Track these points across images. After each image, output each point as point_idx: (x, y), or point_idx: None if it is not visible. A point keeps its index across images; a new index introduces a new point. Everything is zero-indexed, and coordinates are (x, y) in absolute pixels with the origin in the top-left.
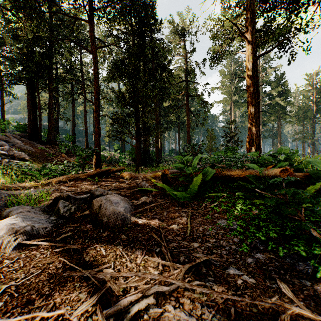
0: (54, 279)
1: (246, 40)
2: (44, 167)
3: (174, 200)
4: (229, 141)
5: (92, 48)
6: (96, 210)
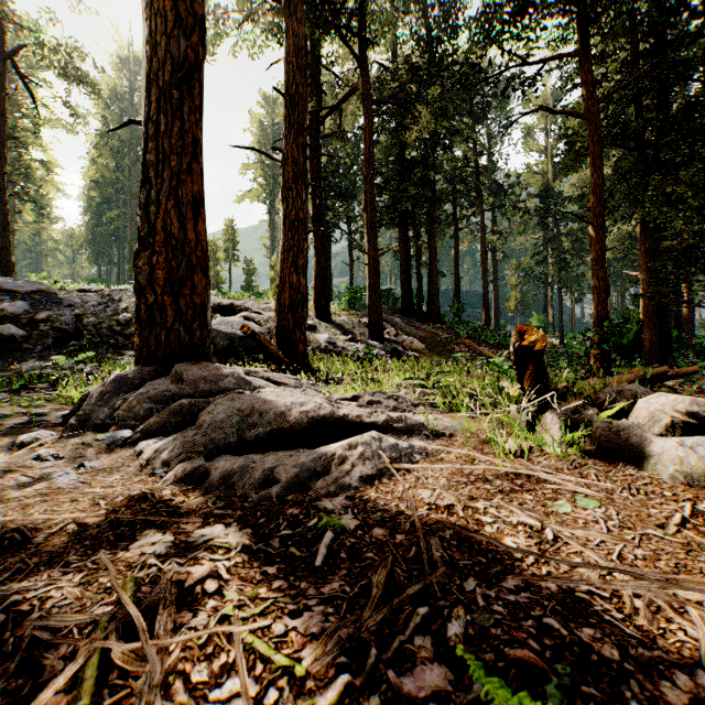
0: None
1: None
2: None
3: None
4: None
5: (590, 106)
6: None
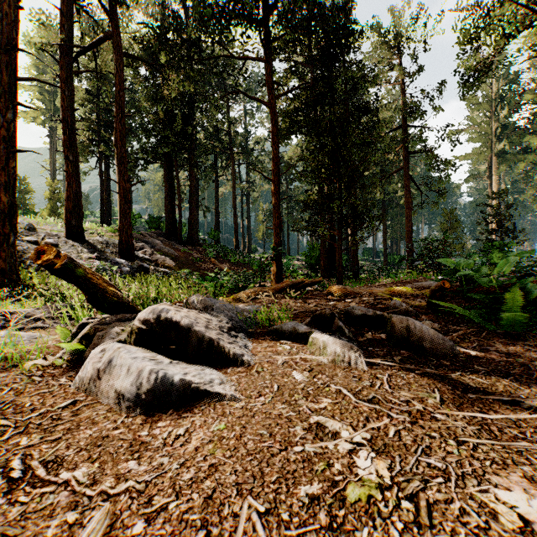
0: (466, 399)
1: None
2: (215, 277)
3: (481, 328)
4: (494, 230)
5: (270, 98)
6: (401, 333)
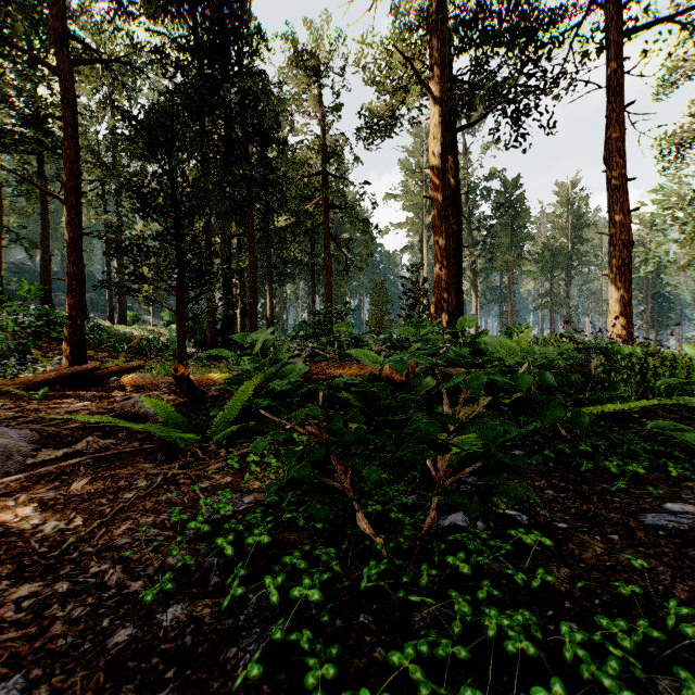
0: None
1: (429, 94)
2: None
3: (170, 442)
4: (413, 306)
5: (58, 60)
6: None
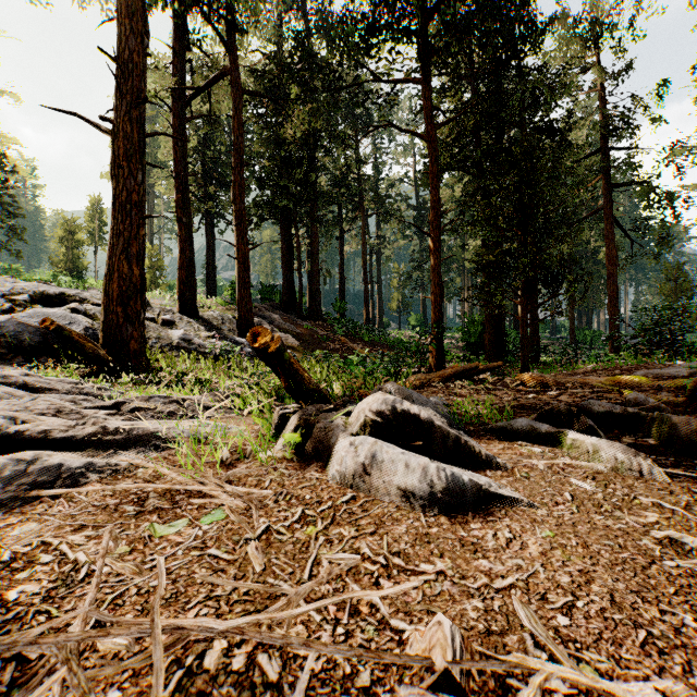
0: None
1: None
2: (362, 361)
3: None
4: None
5: (429, 130)
6: (688, 437)
